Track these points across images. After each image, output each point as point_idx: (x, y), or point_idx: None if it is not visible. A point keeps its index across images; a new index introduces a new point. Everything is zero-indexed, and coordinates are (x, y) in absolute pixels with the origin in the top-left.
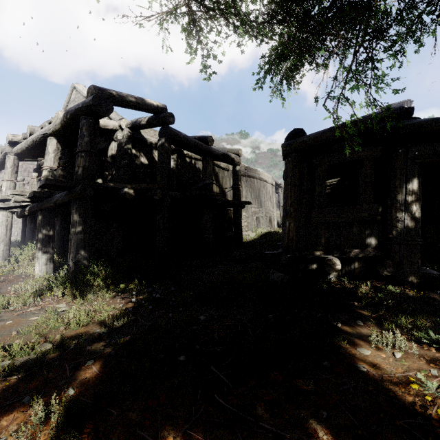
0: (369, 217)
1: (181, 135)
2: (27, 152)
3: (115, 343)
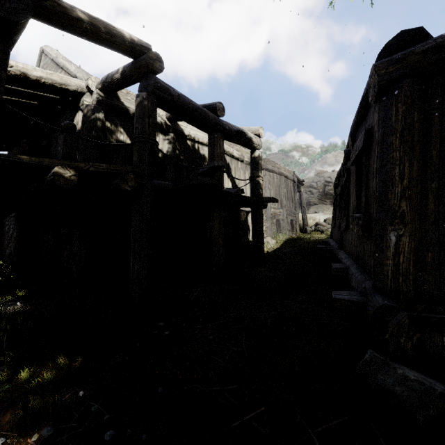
0: None
1: (175, 92)
2: None
3: None
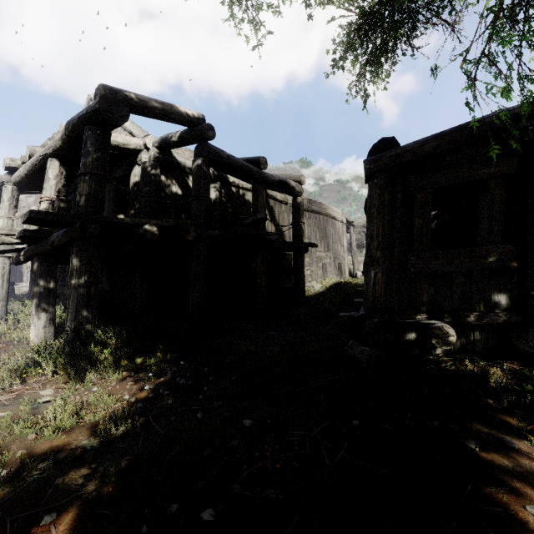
0: (498, 264)
1: (224, 154)
2: (27, 180)
3: (103, 472)
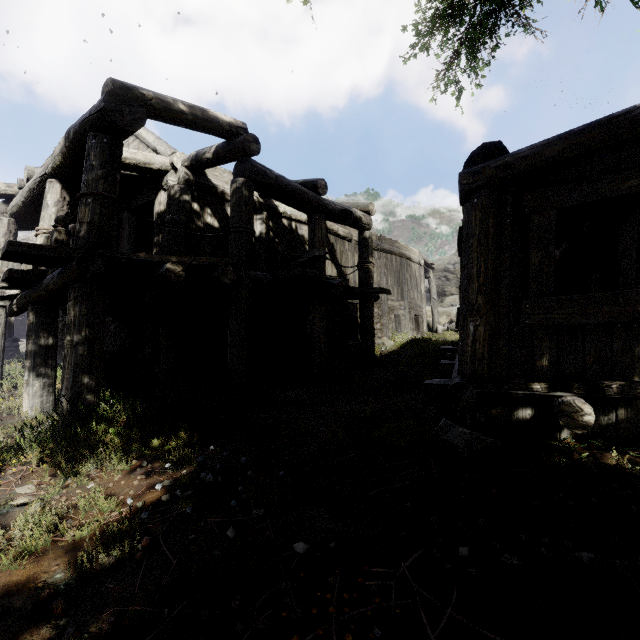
0: None
1: (272, 174)
2: (25, 210)
3: (73, 637)
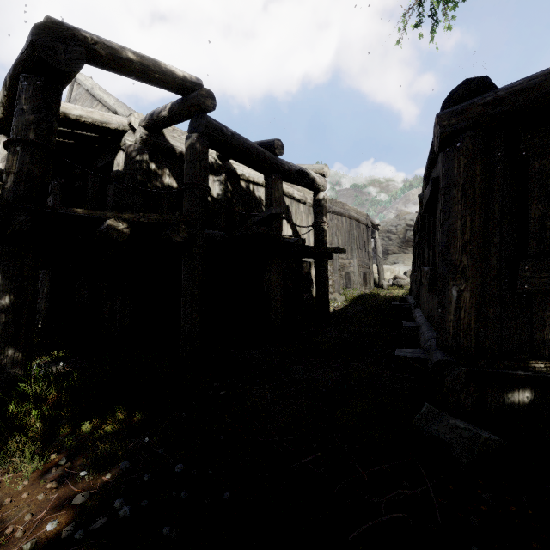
0: None
1: (228, 131)
2: None
3: None
